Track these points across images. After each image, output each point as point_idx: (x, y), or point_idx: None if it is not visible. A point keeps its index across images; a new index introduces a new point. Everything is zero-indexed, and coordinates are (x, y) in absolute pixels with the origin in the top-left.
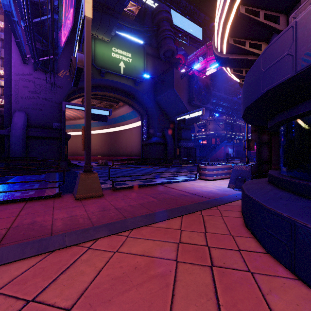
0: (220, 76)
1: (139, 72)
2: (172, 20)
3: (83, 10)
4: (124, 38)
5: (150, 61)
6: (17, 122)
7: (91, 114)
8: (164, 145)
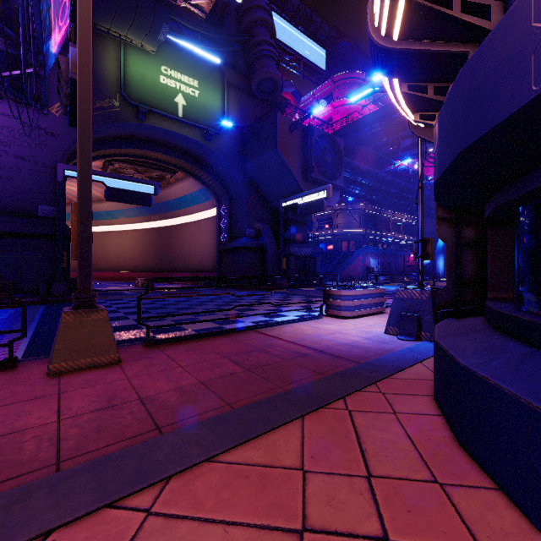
0: (357, 133)
1: (213, 116)
2: (274, 26)
3: None
4: (185, 50)
5: (235, 98)
6: None
7: (118, 190)
8: (260, 252)
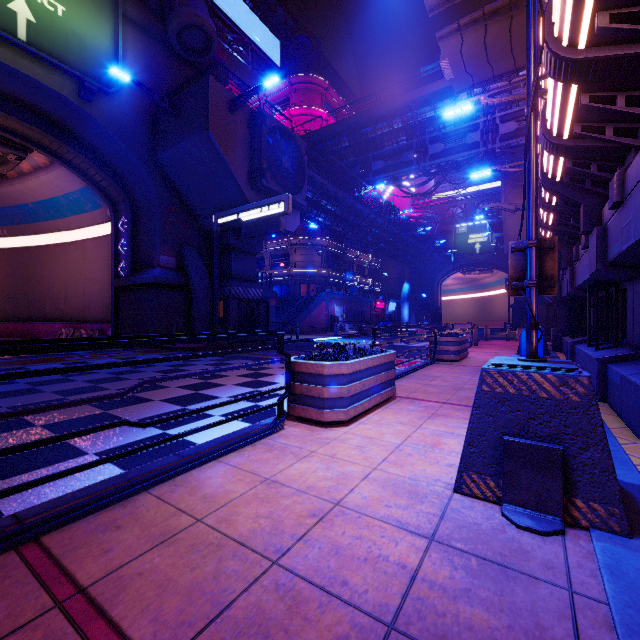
0: (321, 146)
1: (95, 59)
2: None
3: None
4: None
5: (139, 45)
6: None
7: None
8: (185, 292)
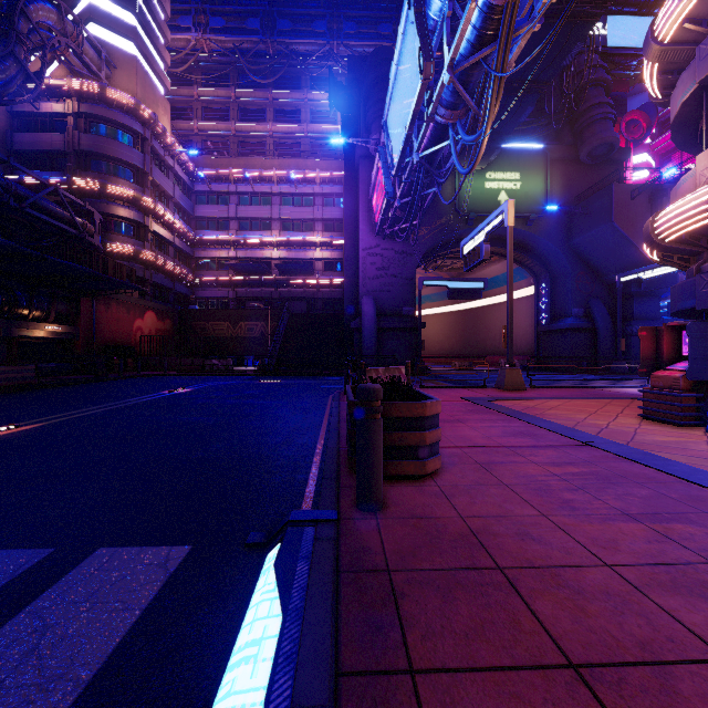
0: None
1: (534, 201)
2: (608, 80)
3: (506, 220)
4: (507, 149)
5: (558, 172)
6: (367, 311)
7: (457, 290)
8: (590, 333)
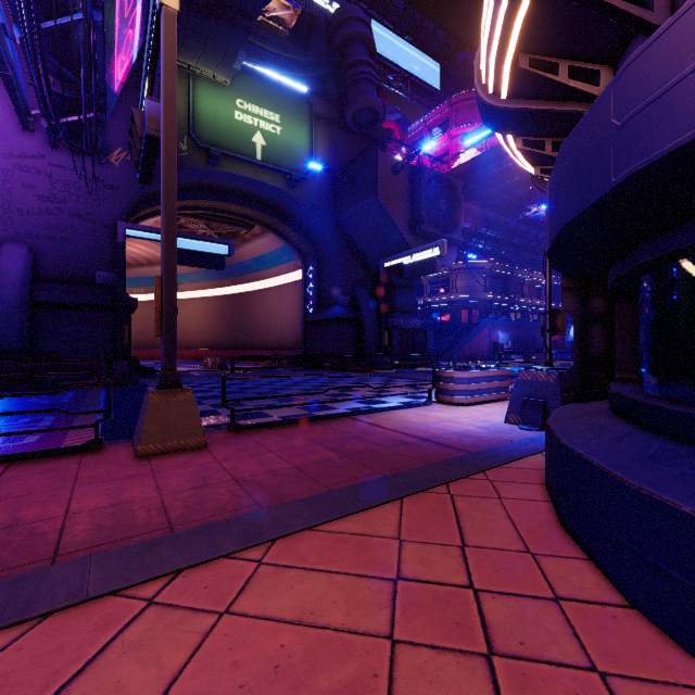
0: (481, 171)
1: (298, 157)
2: (373, 41)
3: None
4: (264, 78)
5: (325, 133)
6: (7, 268)
7: (187, 252)
8: (357, 324)
